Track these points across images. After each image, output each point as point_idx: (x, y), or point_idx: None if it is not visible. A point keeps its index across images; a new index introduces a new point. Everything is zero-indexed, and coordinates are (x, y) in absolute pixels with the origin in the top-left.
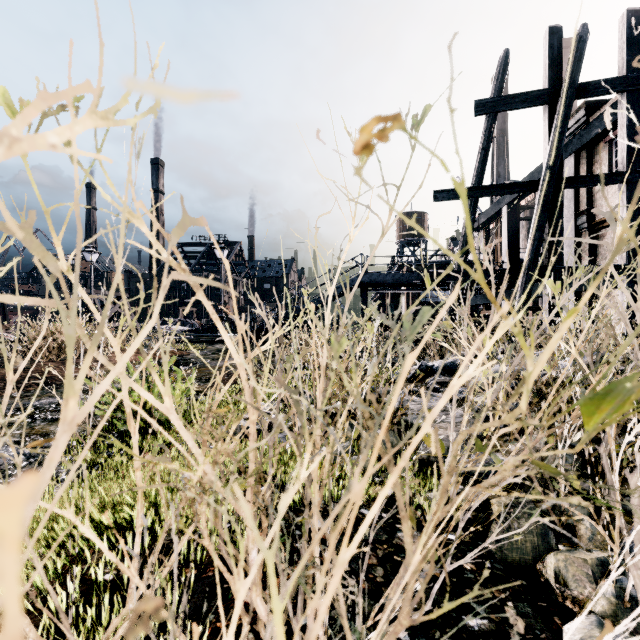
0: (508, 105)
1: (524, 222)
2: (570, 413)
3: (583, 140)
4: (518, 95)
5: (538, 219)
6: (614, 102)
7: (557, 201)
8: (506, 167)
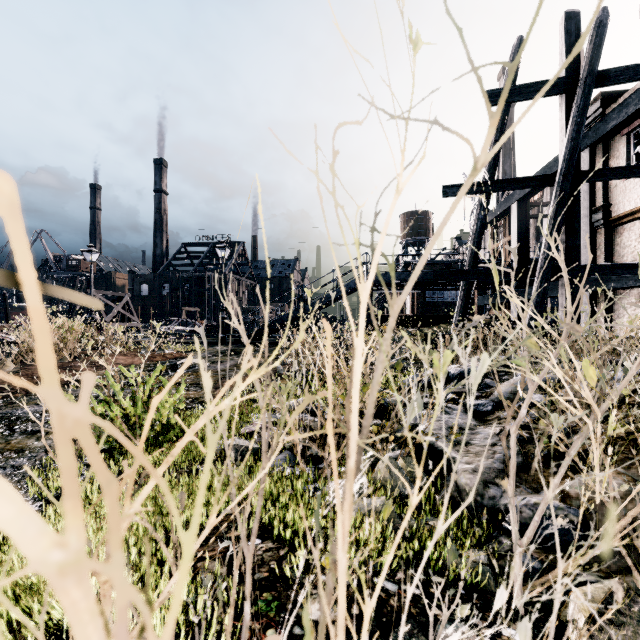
0: (522, 95)
1: (532, 220)
2: (636, 442)
3: (599, 133)
4: (533, 84)
5: (555, 215)
6: (633, 92)
7: (575, 196)
8: (512, 165)
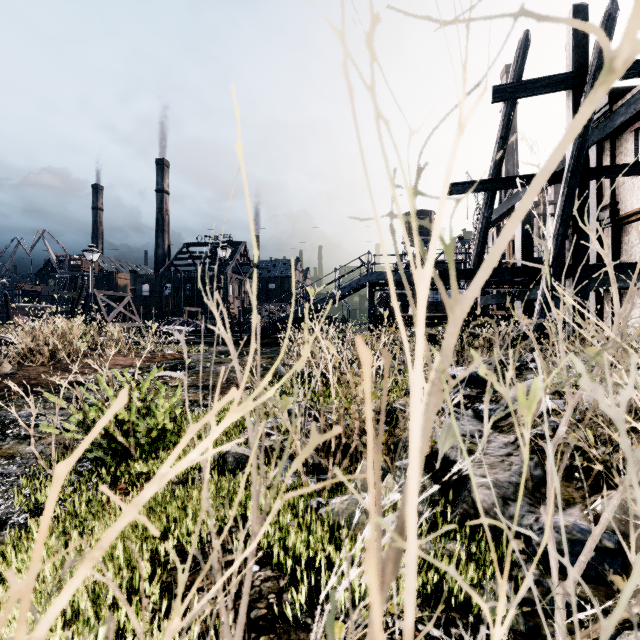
0: (529, 90)
1: (535, 220)
2: None
3: (606, 130)
4: (540, 79)
5: (562, 213)
6: None
7: (583, 193)
8: (515, 164)
